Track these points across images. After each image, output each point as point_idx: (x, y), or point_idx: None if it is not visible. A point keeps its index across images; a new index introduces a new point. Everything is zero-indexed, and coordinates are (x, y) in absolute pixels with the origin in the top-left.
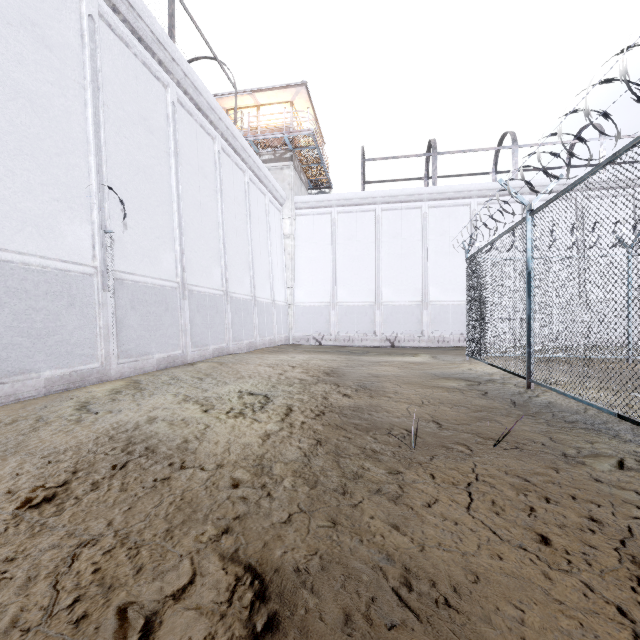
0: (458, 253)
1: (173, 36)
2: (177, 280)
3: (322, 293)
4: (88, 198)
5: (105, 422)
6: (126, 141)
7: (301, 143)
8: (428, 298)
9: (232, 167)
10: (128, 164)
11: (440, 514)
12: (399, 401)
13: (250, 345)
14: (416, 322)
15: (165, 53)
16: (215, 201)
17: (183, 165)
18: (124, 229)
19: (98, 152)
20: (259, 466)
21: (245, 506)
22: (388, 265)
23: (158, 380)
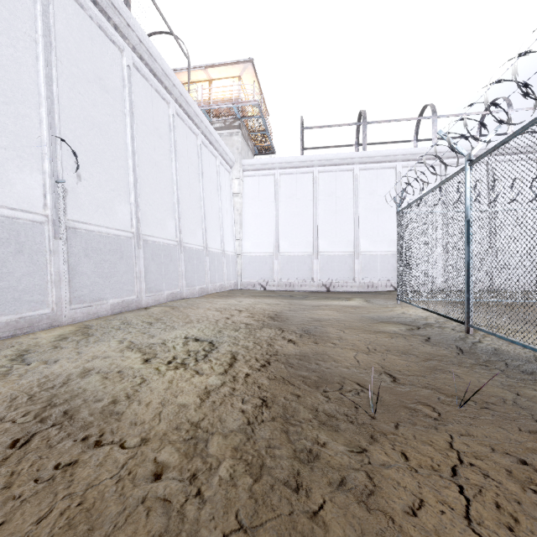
0: (385, 210)
1: (129, 5)
2: (132, 230)
3: (266, 244)
4: (39, 148)
5: (34, 376)
6: (80, 97)
7: (248, 113)
8: (359, 249)
9: (186, 130)
10: (82, 119)
11: (434, 532)
12: (345, 348)
13: (202, 290)
14: (349, 270)
15: (120, 18)
16: (169, 160)
17: (138, 125)
18: (78, 180)
19: (50, 104)
20: (192, 441)
21: (164, 517)
22: (324, 220)
23: (108, 325)
